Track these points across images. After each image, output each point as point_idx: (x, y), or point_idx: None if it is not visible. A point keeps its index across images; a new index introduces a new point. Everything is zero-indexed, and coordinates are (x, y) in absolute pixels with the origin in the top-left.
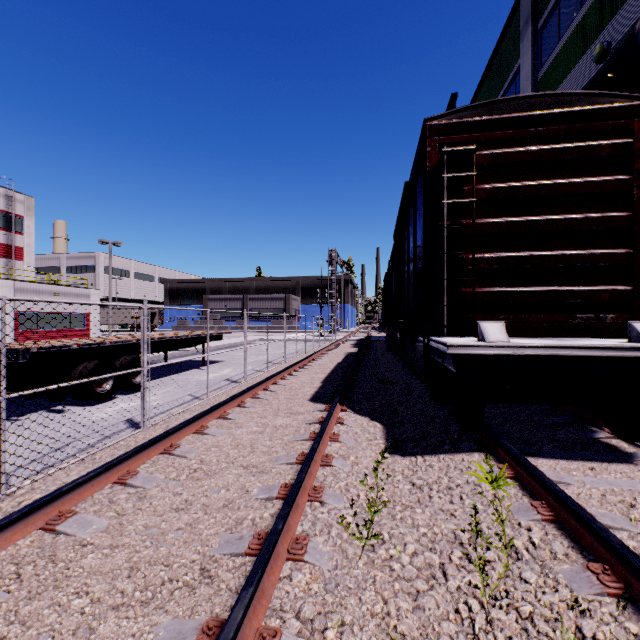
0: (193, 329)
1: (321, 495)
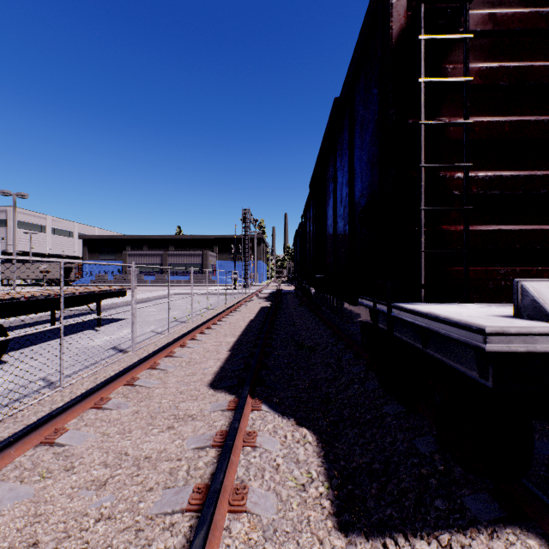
0: (112, 283)
1: None
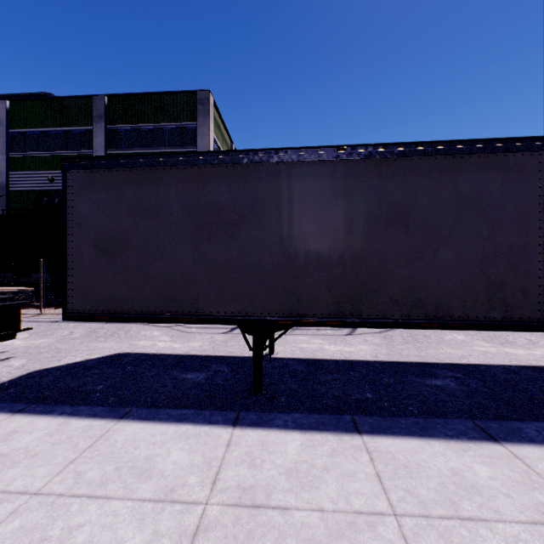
0: None
1: None
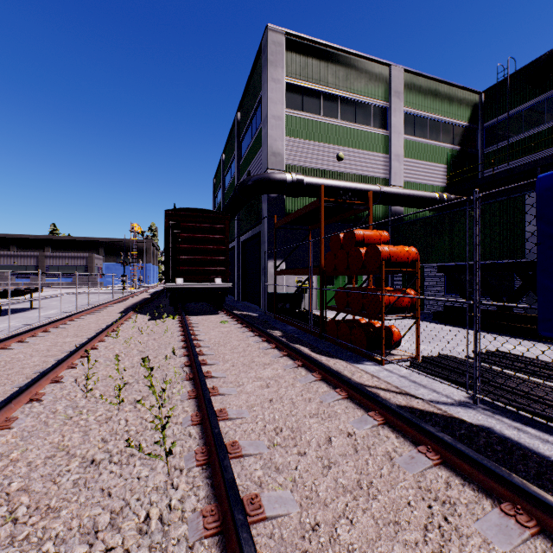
0: None
1: (125, 323)
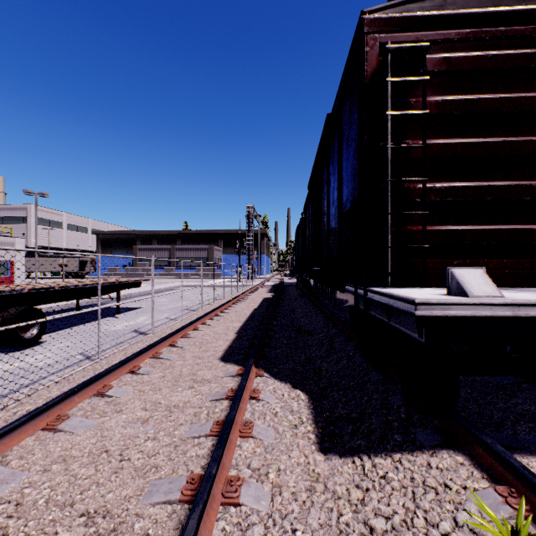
0: (123, 276)
1: None
